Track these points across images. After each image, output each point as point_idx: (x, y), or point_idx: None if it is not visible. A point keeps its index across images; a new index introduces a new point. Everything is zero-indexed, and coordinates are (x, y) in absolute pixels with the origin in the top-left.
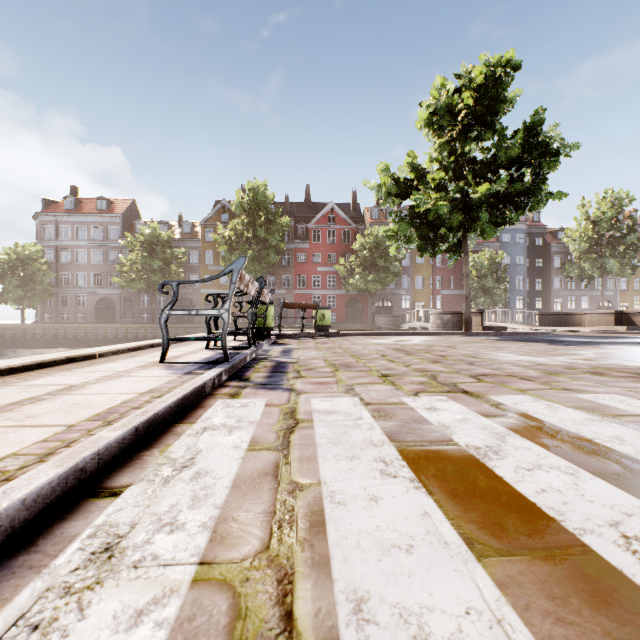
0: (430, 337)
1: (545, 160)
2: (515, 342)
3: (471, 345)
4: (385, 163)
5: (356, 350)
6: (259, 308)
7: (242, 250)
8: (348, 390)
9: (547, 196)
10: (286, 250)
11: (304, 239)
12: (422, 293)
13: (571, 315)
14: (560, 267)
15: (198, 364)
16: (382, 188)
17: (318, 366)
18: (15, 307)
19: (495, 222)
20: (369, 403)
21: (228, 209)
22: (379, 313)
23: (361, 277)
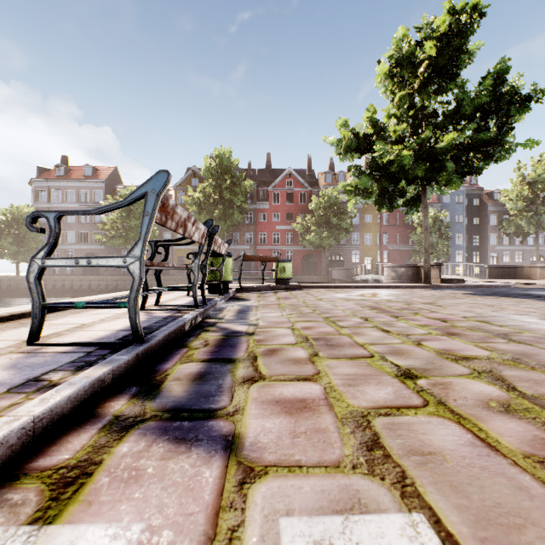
0: (394, 290)
1: (515, 107)
2: (495, 297)
3: (453, 301)
4: (344, 118)
5: (326, 309)
6: (216, 260)
7: (209, 210)
8: (369, 449)
9: (517, 144)
10: (249, 210)
11: (265, 201)
12: (370, 248)
13: (520, 268)
14: (496, 225)
15: (88, 348)
16: (341, 143)
17: (284, 343)
18: (11, 261)
19: (462, 171)
20: None
21: (198, 174)
22: (332, 266)
23: (316, 234)
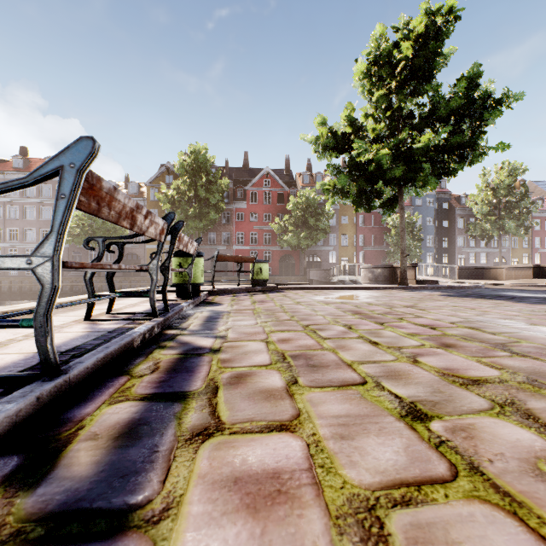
0: (372, 292)
1: (487, 111)
2: (473, 299)
3: (434, 304)
4: (322, 116)
5: (305, 315)
6: (185, 260)
7: (184, 208)
8: None
9: (489, 148)
10: (226, 210)
11: (242, 200)
12: (347, 249)
13: (487, 269)
14: (463, 228)
15: None
16: (320, 141)
17: (256, 364)
18: None
19: (439, 173)
20: None
21: (172, 171)
22: (309, 267)
23: (294, 234)
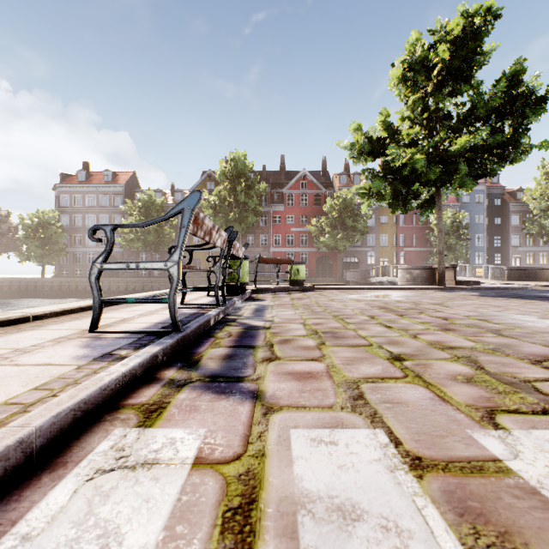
0: (406, 292)
1: (530, 108)
2: (506, 299)
3: (461, 302)
4: (358, 122)
5: (336, 308)
6: (233, 263)
7: (225, 213)
8: (355, 400)
9: (532, 146)
10: (263, 213)
11: (279, 203)
12: (386, 250)
13: (541, 270)
14: (519, 225)
15: (137, 335)
16: (355, 146)
17: (296, 335)
18: (37, 264)
19: (475, 174)
20: (419, 460)
21: (213, 178)
22: (347, 268)
23: (331, 236)
